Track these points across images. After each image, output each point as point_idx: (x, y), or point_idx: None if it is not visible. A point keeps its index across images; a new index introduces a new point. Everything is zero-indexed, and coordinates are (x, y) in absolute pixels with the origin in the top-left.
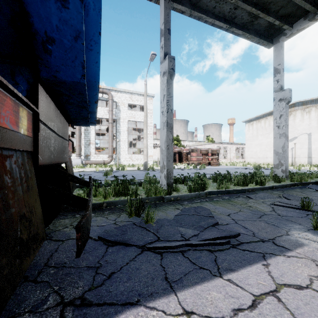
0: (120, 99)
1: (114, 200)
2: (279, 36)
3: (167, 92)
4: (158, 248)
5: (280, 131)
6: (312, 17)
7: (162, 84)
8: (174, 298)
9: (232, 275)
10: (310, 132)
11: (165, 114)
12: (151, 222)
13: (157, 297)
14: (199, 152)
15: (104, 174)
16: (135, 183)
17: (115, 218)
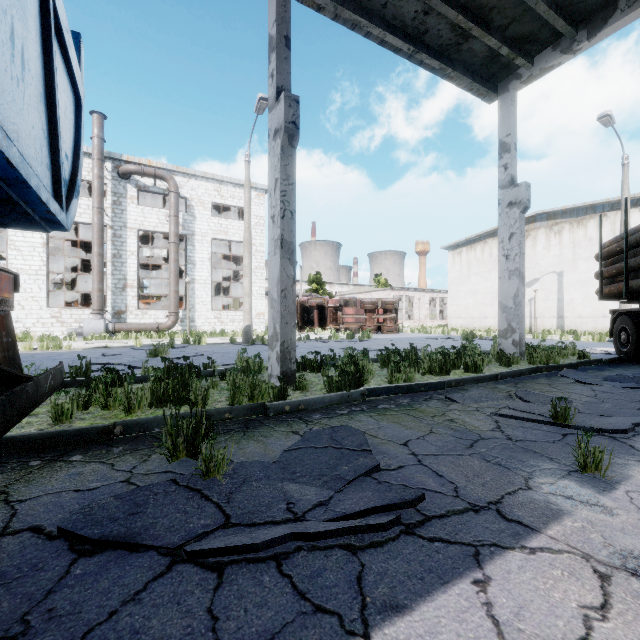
0: (196, 192)
1: (142, 419)
2: (508, 79)
3: (283, 174)
4: (215, 553)
5: (510, 266)
6: (568, 46)
7: (273, 155)
8: None
9: (396, 627)
10: (561, 270)
11: (278, 221)
12: (218, 475)
13: None
14: (361, 307)
15: (149, 353)
16: (215, 373)
17: (133, 466)
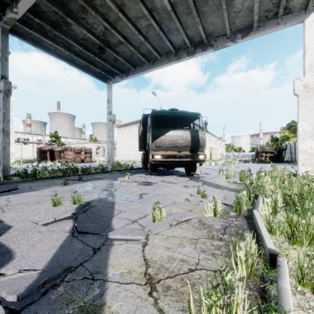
0: None
1: None
2: (109, 80)
3: (4, 106)
4: None
5: (110, 140)
6: (122, 77)
7: None
8: None
9: None
10: None
11: (1, 123)
12: None
13: None
14: (73, 151)
15: None
16: None
17: None
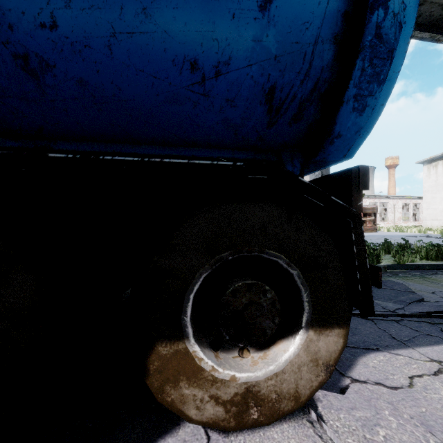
0: None
1: None
2: None
3: None
4: None
5: None
6: None
7: None
8: (414, 351)
9: None
10: None
11: None
12: None
13: (396, 348)
14: None
15: None
16: None
17: None
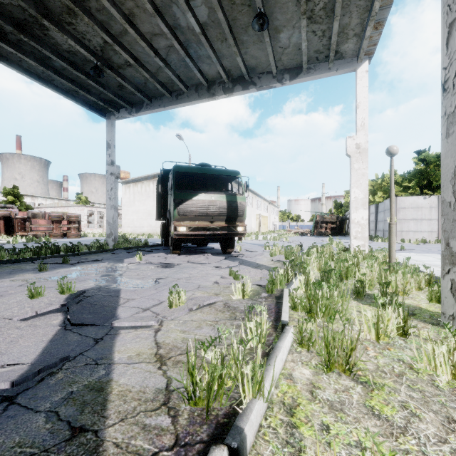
0: None
1: None
2: (111, 114)
3: None
4: None
5: (111, 203)
6: (130, 112)
7: None
8: None
9: None
10: None
11: None
12: None
13: None
14: (49, 219)
15: None
16: None
17: None
